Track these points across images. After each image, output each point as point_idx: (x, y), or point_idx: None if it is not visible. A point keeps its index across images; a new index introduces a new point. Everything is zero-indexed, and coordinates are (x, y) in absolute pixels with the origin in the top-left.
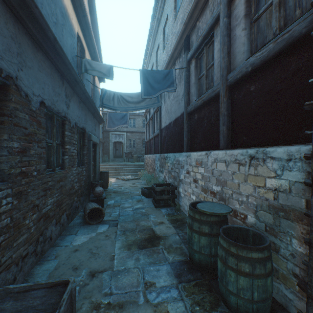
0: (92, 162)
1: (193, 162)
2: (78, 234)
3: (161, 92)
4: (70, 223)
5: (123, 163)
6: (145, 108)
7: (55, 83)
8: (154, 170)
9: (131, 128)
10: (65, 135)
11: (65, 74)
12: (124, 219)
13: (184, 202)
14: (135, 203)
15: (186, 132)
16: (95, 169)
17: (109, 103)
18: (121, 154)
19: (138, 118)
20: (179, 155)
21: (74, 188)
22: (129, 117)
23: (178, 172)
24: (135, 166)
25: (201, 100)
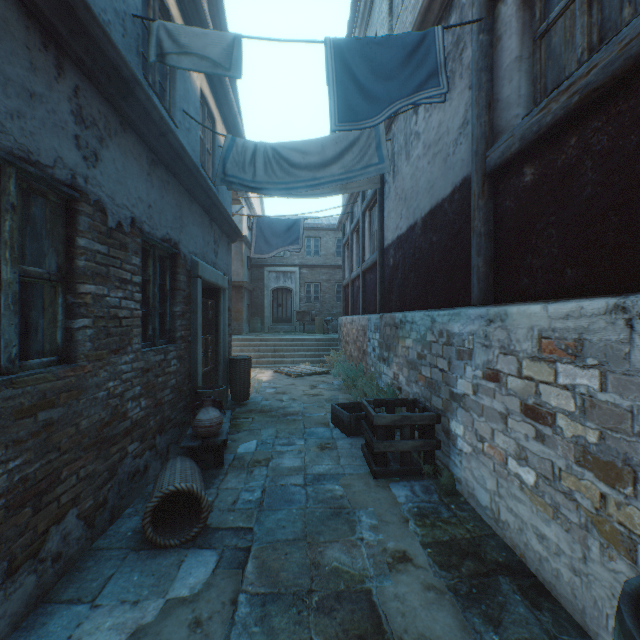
0: (200, 336)
1: (525, 342)
2: (101, 602)
3: (396, 108)
4: (102, 535)
5: (292, 335)
6: (343, 180)
7: (2, 43)
8: (363, 354)
9: (310, 258)
10: (78, 250)
11: (62, 28)
12: (273, 527)
13: (474, 473)
14: (312, 456)
15: (479, 238)
16: (216, 353)
17: (243, 173)
18: (289, 316)
19: (325, 235)
20: (451, 317)
21: (126, 417)
22: (307, 234)
23: (445, 369)
24: (319, 341)
25: (570, 95)
